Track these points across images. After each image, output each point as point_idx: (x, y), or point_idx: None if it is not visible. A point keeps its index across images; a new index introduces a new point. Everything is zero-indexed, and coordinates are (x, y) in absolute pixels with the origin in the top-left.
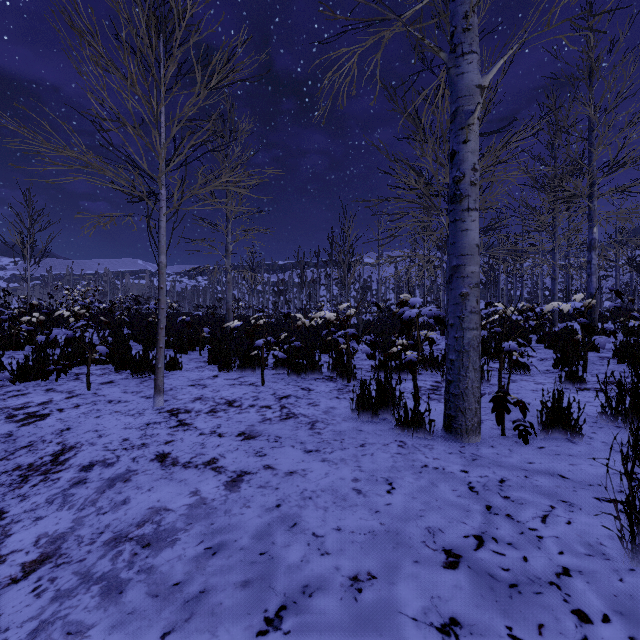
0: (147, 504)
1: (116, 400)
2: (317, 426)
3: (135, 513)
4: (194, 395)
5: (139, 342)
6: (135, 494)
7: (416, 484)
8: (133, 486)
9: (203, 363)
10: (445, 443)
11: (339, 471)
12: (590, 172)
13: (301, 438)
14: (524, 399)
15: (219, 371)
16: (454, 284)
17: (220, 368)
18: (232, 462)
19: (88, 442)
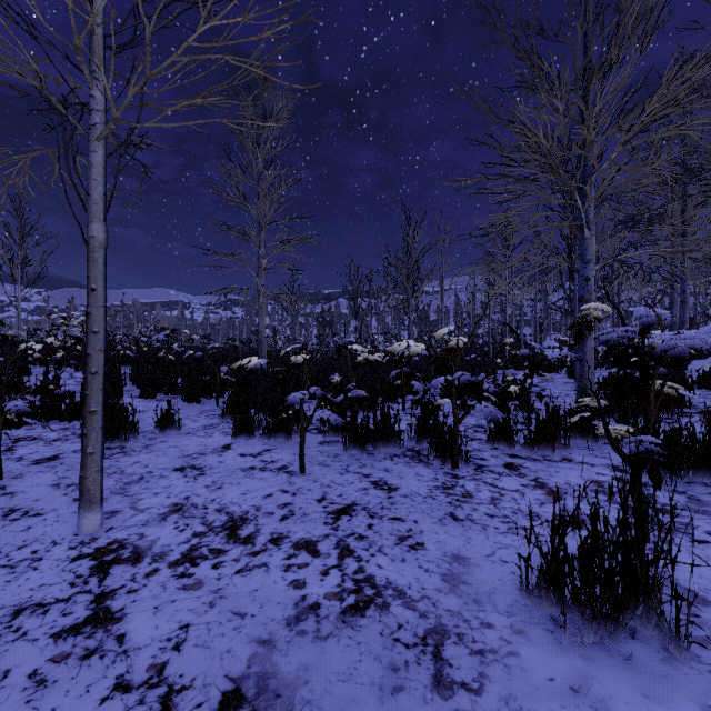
0: None
1: (22, 509)
2: (453, 666)
3: None
4: (172, 497)
5: (139, 385)
6: None
7: None
8: None
9: (217, 419)
10: None
11: None
12: None
13: None
14: None
15: (234, 437)
16: None
17: (235, 432)
18: None
19: None
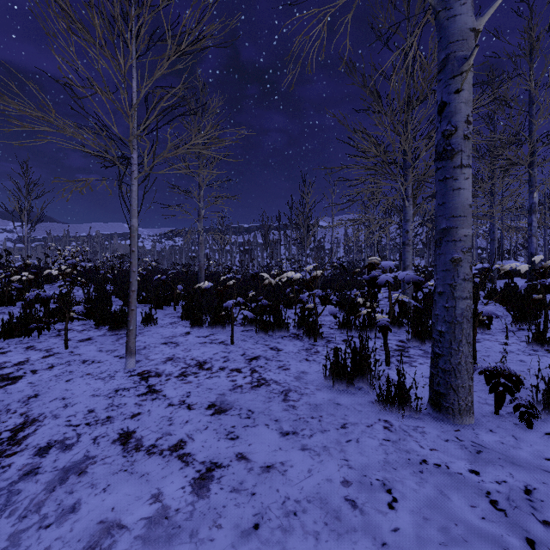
0: (99, 514)
1: (90, 360)
2: (290, 397)
3: (82, 529)
4: (166, 355)
5: (120, 298)
6: (87, 496)
7: (421, 493)
8: (87, 482)
9: (177, 318)
10: (436, 424)
11: (324, 467)
12: (532, 141)
13: (275, 414)
14: (498, 364)
15: (191, 328)
16: (443, 248)
17: (192, 325)
18: (201, 447)
19: (52, 414)
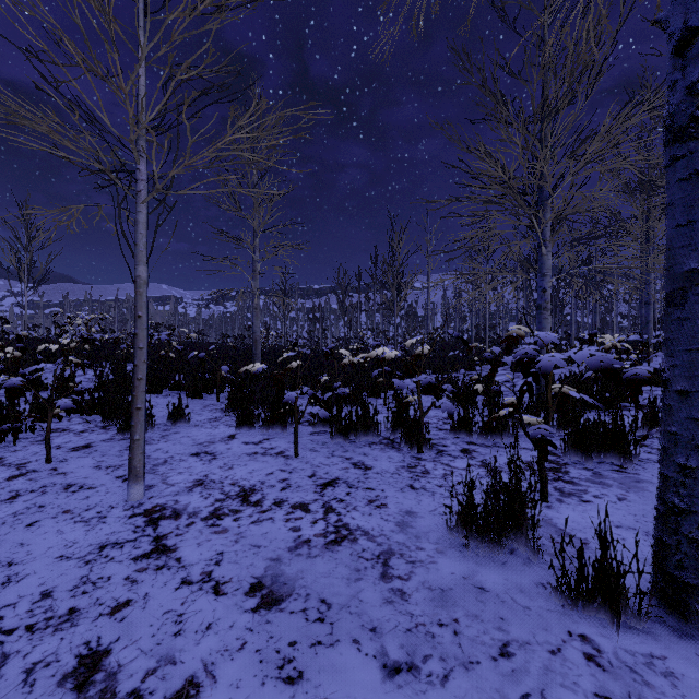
0: None
1: (77, 484)
2: (394, 569)
3: None
4: (194, 475)
5: None
6: None
7: None
8: None
9: (220, 412)
10: (685, 650)
11: None
12: None
13: (370, 611)
14: None
15: (237, 428)
16: (693, 308)
17: (238, 424)
18: None
19: None
